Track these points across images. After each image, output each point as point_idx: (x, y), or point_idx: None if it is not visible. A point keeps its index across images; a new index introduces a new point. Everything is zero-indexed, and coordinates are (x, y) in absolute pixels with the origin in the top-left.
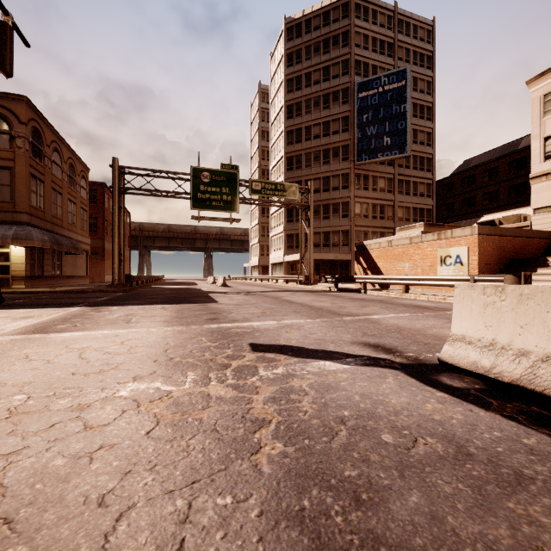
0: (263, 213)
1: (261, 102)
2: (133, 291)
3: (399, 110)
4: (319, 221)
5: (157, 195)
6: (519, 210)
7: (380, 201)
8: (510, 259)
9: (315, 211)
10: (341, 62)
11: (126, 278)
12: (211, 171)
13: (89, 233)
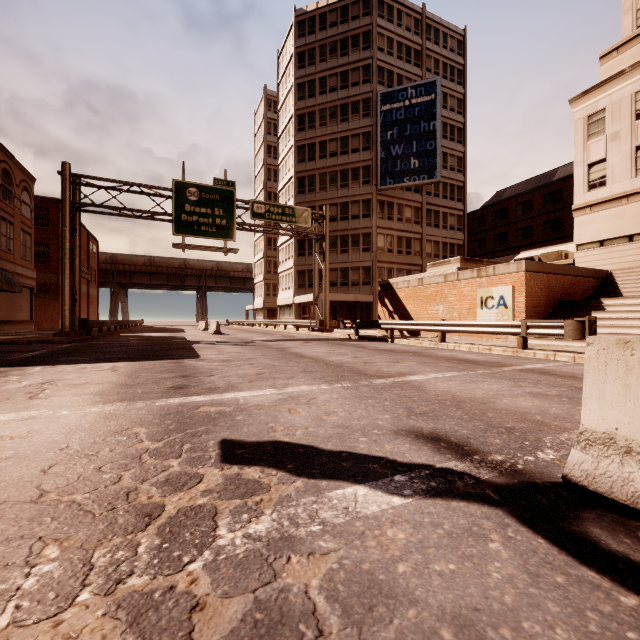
0: (269, 245)
1: (266, 110)
2: (90, 341)
3: (427, 128)
4: (336, 255)
5: (126, 215)
6: (558, 247)
7: (407, 234)
8: (559, 301)
9: (331, 243)
10: (362, 67)
11: (81, 324)
12: (200, 187)
13: (36, 265)
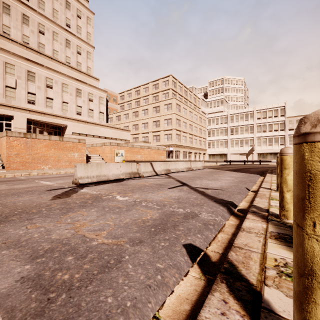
0: None
1: None
2: None
3: None
4: None
5: None
6: None
7: None
8: None
9: None
10: None
11: None
12: None
13: None
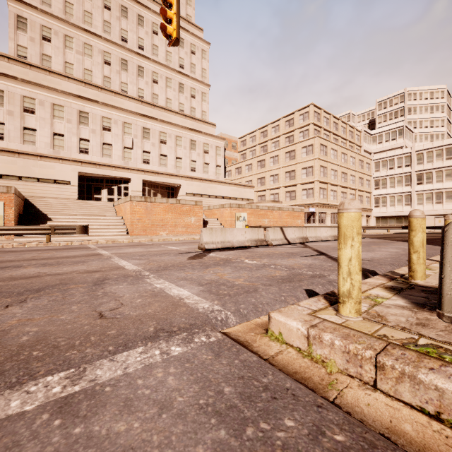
0: None
1: None
2: None
3: None
4: None
5: None
6: None
7: None
8: (20, 214)
9: None
10: None
11: None
12: None
13: None
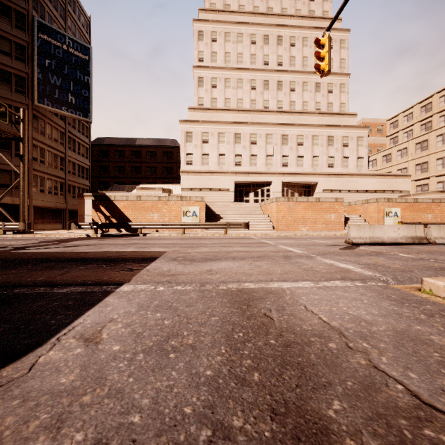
0: None
1: None
2: None
3: (83, 78)
4: None
5: None
6: (161, 185)
7: (55, 151)
8: (205, 214)
9: None
10: None
11: None
12: None
13: None
